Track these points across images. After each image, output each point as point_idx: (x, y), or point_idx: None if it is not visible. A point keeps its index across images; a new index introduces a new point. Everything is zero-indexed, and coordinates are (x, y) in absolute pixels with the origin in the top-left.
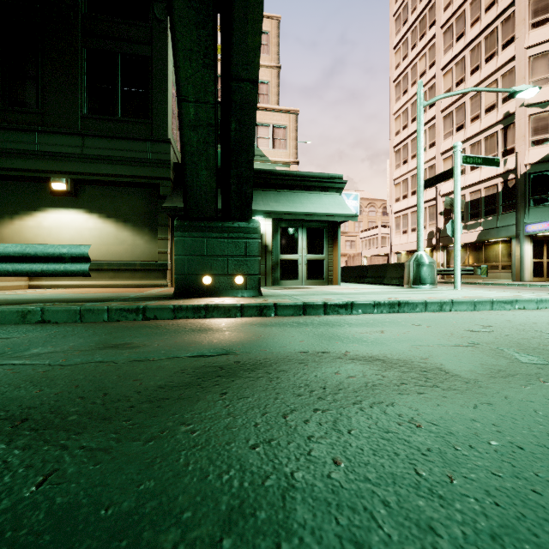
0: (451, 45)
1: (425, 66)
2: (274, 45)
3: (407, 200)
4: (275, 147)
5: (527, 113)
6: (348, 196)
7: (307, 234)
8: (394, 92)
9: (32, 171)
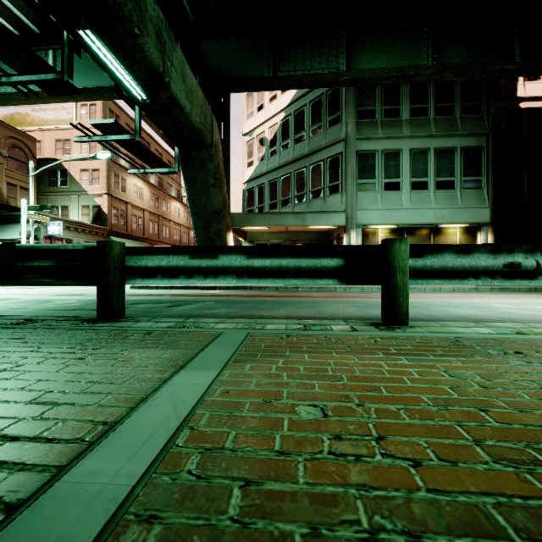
0: None
1: None
2: (100, 112)
3: None
4: (93, 185)
5: (245, 141)
6: (54, 224)
7: None
8: None
9: None
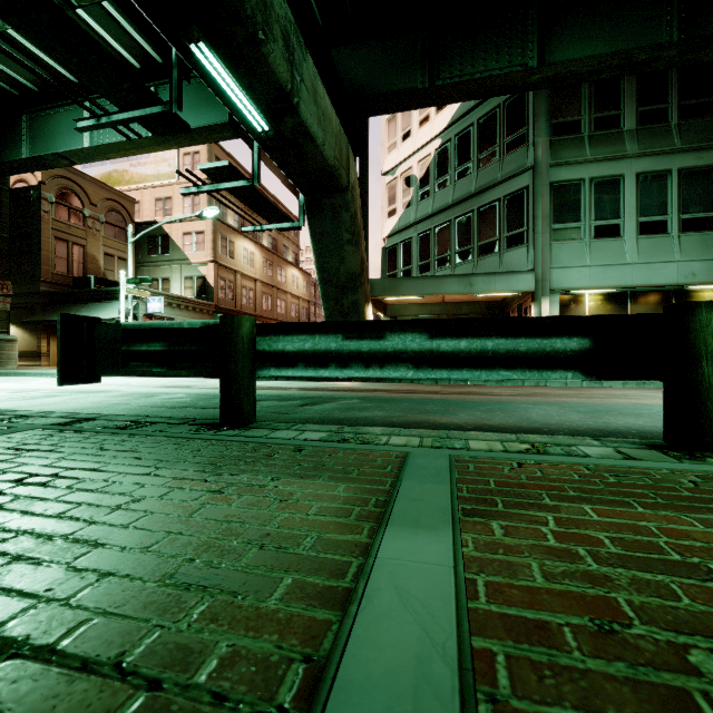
0: None
1: None
2: (205, 161)
3: None
4: (197, 251)
5: (386, 182)
6: (154, 300)
7: None
8: None
9: None
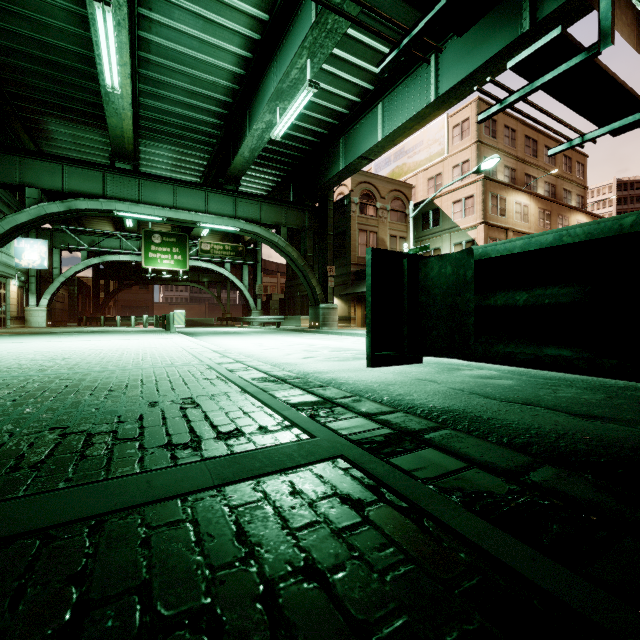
0: None
1: None
2: (474, 125)
3: None
4: (465, 216)
5: None
6: None
7: None
8: None
9: None
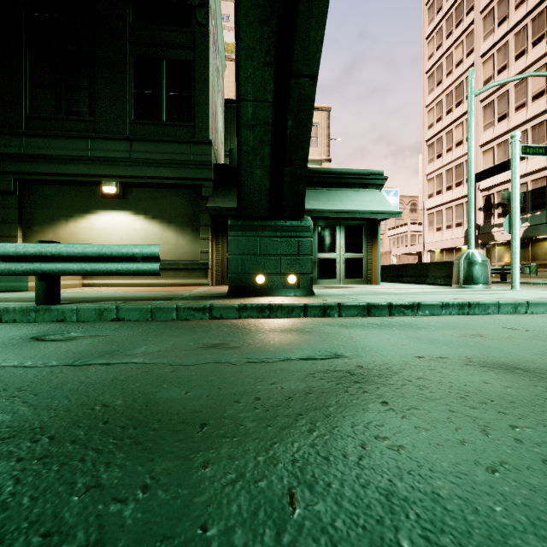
0: (492, 30)
1: (462, 54)
2: None
3: (441, 196)
4: None
5: None
6: (388, 193)
7: (345, 232)
8: (426, 83)
9: (85, 176)
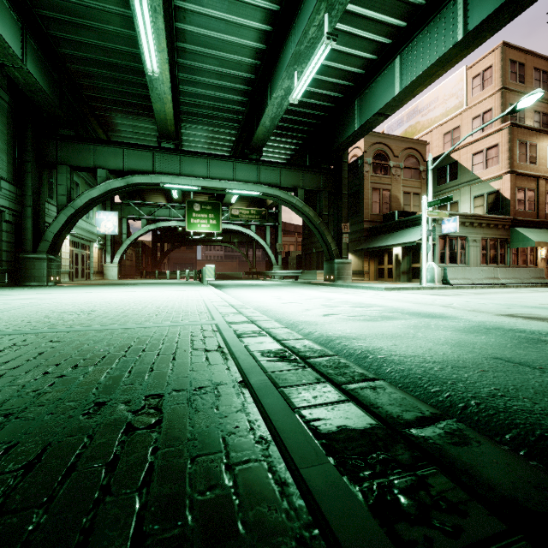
0: None
1: None
2: (497, 72)
3: None
4: (488, 167)
5: None
6: (449, 221)
7: None
8: None
9: None
